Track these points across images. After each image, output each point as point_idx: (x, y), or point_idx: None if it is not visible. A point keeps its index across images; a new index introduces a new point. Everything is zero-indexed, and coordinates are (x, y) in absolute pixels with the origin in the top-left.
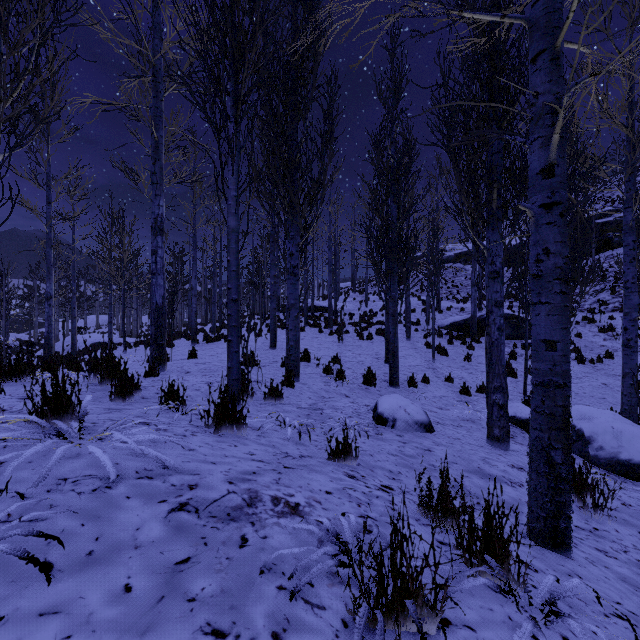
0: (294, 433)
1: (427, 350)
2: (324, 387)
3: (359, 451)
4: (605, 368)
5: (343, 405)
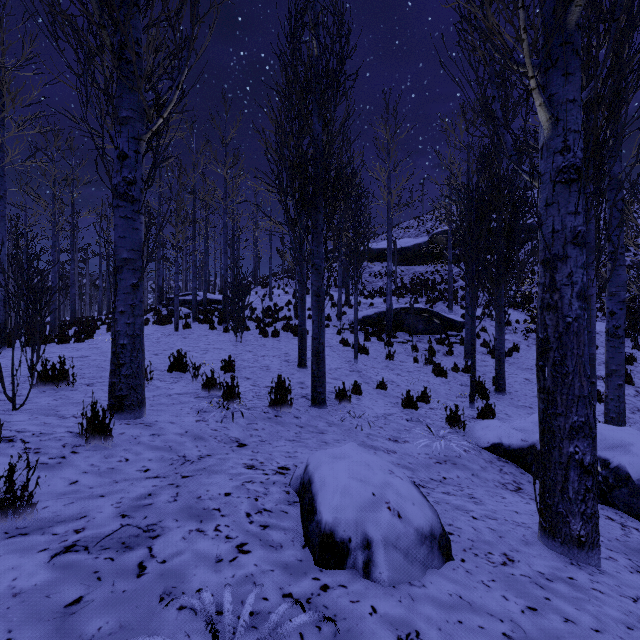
0: None
1: (344, 348)
2: (194, 427)
3: None
4: (516, 362)
5: (227, 486)
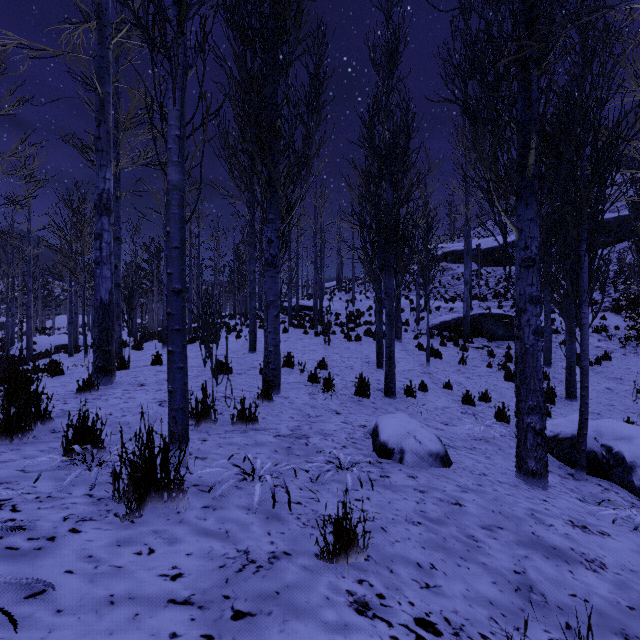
0: (266, 489)
1: (419, 352)
2: (310, 401)
3: (369, 538)
4: (604, 371)
5: (334, 428)
